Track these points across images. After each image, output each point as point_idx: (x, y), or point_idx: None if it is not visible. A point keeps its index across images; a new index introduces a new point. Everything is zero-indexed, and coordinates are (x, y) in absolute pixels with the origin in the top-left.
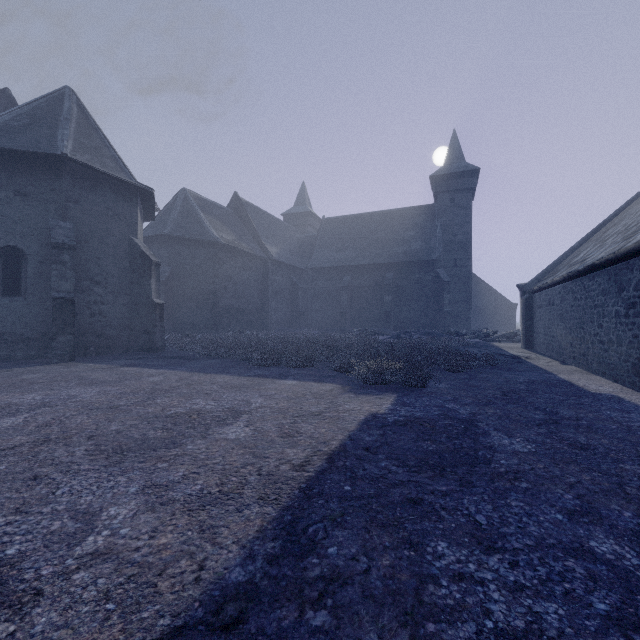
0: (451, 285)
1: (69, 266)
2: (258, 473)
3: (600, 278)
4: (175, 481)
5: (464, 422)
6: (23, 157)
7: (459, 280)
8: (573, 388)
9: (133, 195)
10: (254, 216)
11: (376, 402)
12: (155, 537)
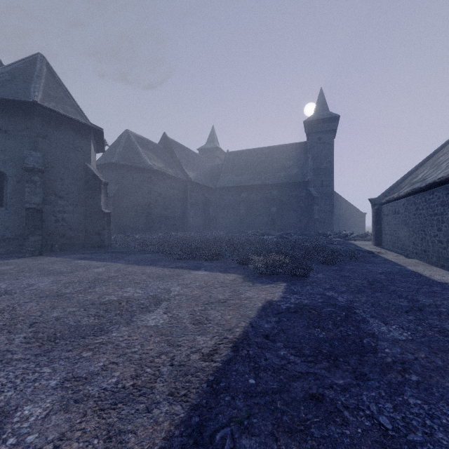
0: (319, 199)
1: (38, 184)
2: (171, 363)
3: (439, 193)
4: (94, 373)
5: (344, 309)
6: (4, 104)
7: (325, 196)
8: (422, 278)
9: (88, 133)
10: (178, 150)
11: (270, 290)
12: (59, 447)
